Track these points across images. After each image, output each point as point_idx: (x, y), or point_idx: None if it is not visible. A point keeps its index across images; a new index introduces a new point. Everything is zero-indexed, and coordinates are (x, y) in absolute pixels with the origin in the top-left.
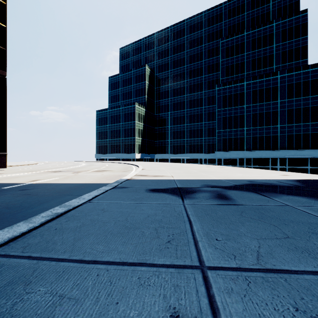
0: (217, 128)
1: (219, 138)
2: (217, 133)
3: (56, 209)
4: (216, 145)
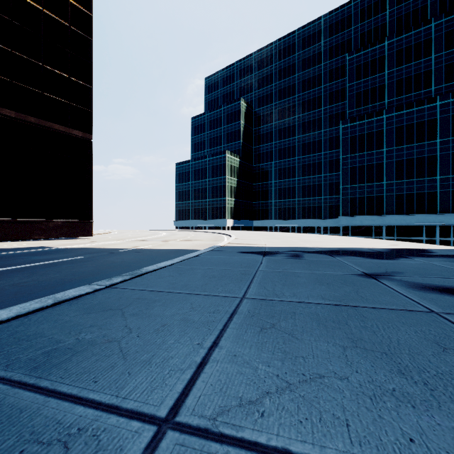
0: (342, 183)
1: (345, 198)
2: (342, 190)
3: (181, 257)
4: (341, 208)
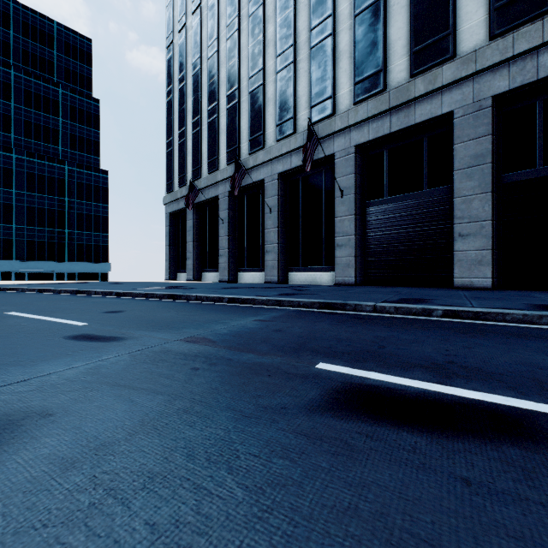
0: None
1: None
2: None
3: None
4: None
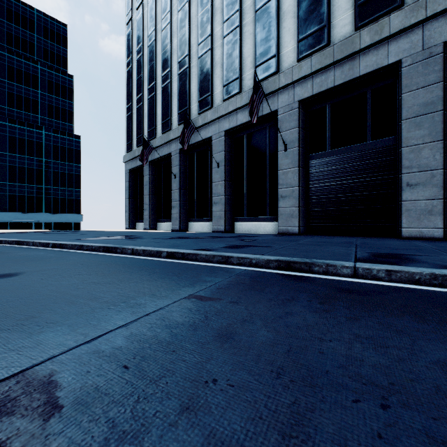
0: None
1: None
2: None
3: None
4: None
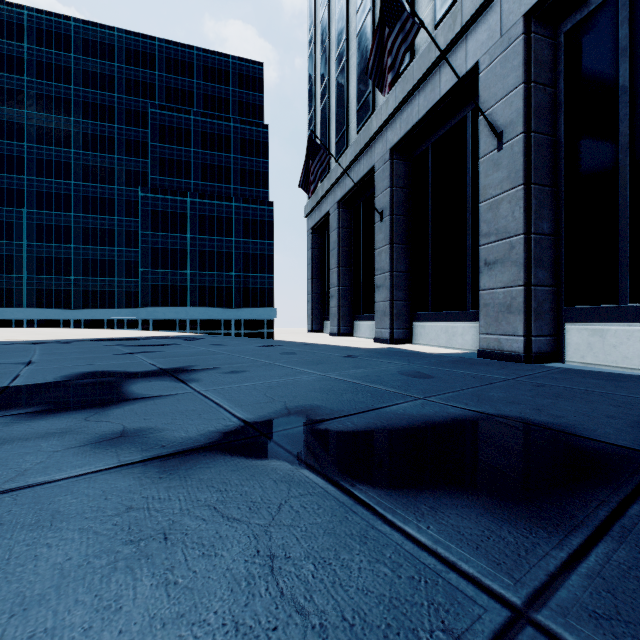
0: (142, 265)
1: (145, 284)
2: (142, 274)
3: None
4: (140, 296)
